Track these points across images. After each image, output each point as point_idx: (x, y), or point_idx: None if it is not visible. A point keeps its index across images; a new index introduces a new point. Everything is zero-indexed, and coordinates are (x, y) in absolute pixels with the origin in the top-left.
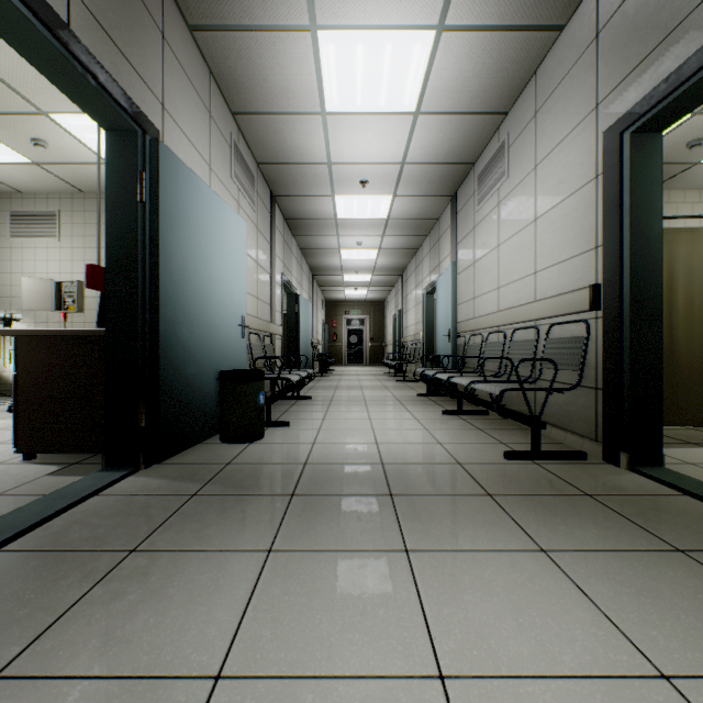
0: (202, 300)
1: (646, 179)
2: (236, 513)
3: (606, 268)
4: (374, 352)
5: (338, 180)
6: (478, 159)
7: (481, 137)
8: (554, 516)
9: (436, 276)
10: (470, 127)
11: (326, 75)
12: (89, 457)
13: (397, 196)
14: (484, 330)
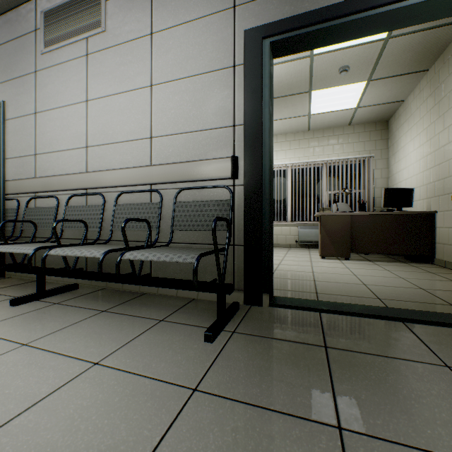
0: None
1: (271, 86)
2: None
3: (249, 144)
4: None
5: None
6: None
7: None
8: (406, 402)
9: None
10: None
11: None
12: None
13: None
14: (60, 192)
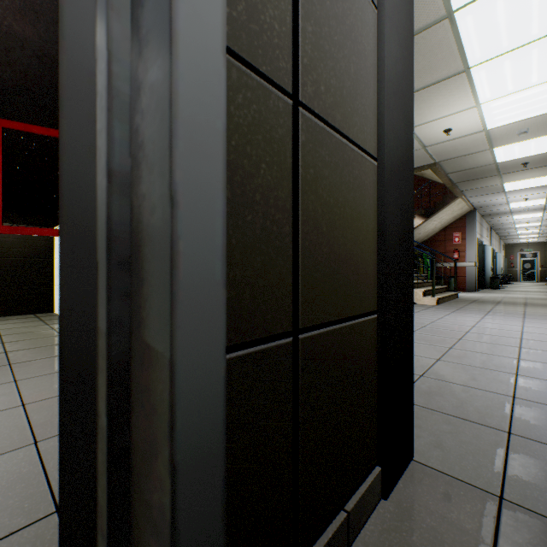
0: (487, 265)
1: None
2: (503, 291)
3: None
4: (543, 274)
5: (516, 223)
6: None
7: None
8: None
9: None
10: None
11: (514, 217)
12: None
13: (542, 222)
14: None
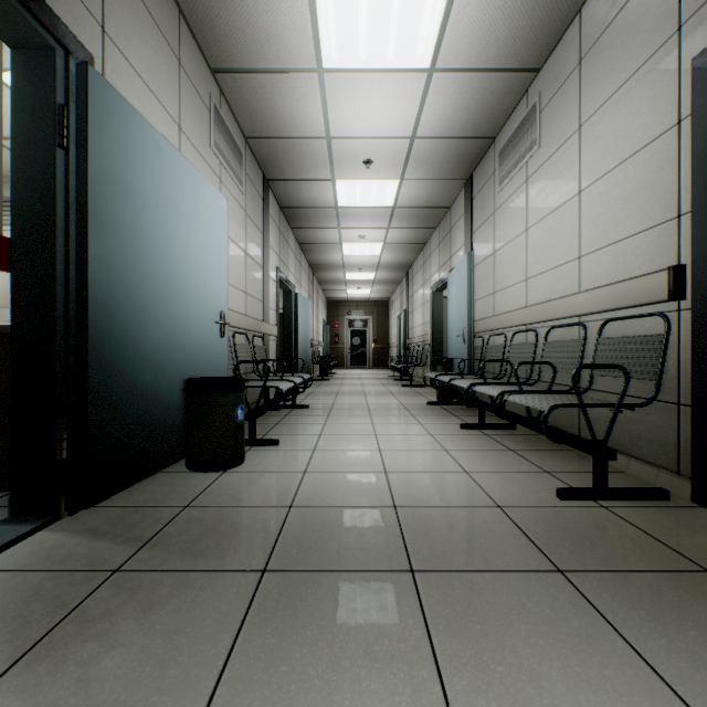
0: (162, 288)
1: None
2: (167, 615)
3: (698, 242)
4: (377, 354)
5: (339, 160)
6: (499, 133)
7: (505, 103)
8: (681, 624)
9: (447, 271)
10: (494, 90)
11: (322, 14)
12: (4, 495)
13: (404, 179)
14: (508, 329)
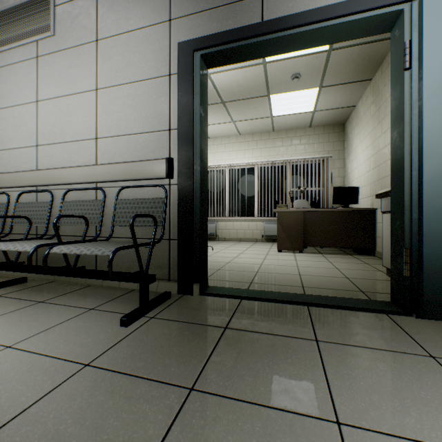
0: None
1: (204, 94)
2: None
3: (182, 147)
4: None
5: None
6: None
7: None
8: (261, 368)
9: None
10: None
11: None
12: None
13: None
14: (11, 189)
